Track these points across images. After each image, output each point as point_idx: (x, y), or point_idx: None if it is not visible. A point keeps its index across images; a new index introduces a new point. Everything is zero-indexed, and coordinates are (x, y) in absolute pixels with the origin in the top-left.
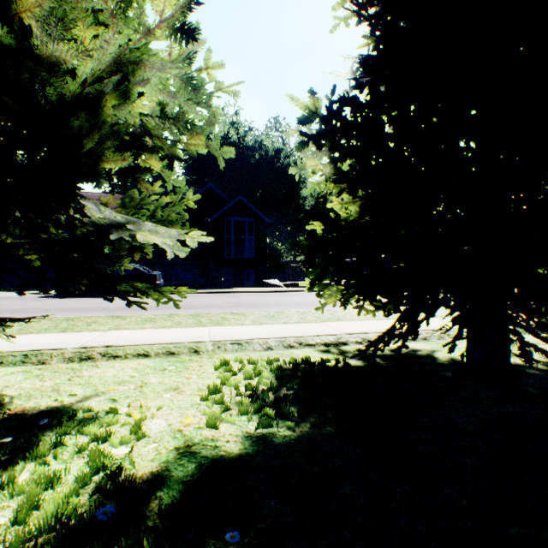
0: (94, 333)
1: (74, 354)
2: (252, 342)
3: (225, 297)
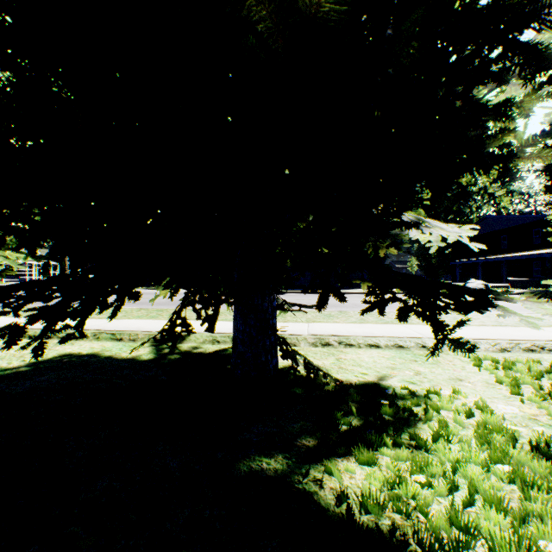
0: (300, 324)
1: (314, 339)
2: (480, 342)
3: (359, 297)
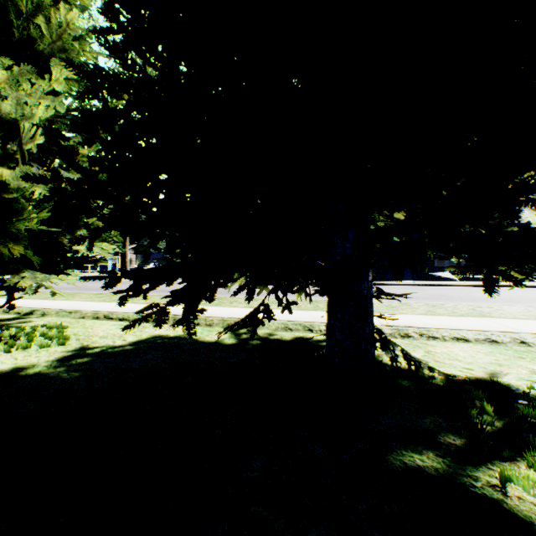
0: None
1: (391, 330)
2: None
3: (409, 289)
